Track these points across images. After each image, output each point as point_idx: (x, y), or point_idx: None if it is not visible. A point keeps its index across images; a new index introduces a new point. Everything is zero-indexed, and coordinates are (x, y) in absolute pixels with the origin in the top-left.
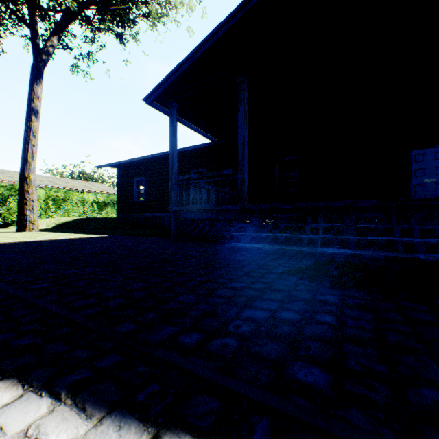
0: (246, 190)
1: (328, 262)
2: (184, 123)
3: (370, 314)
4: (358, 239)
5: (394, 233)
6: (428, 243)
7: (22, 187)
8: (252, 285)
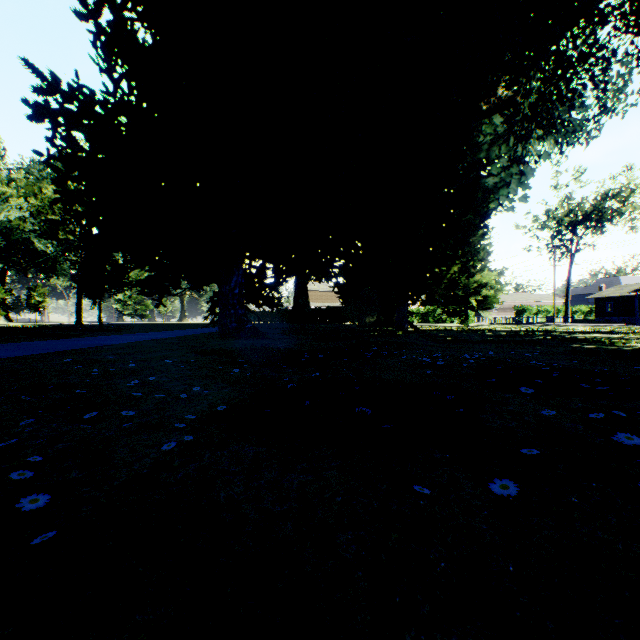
0: None
1: None
2: (639, 293)
3: None
4: None
5: None
6: None
7: (566, 310)
8: None
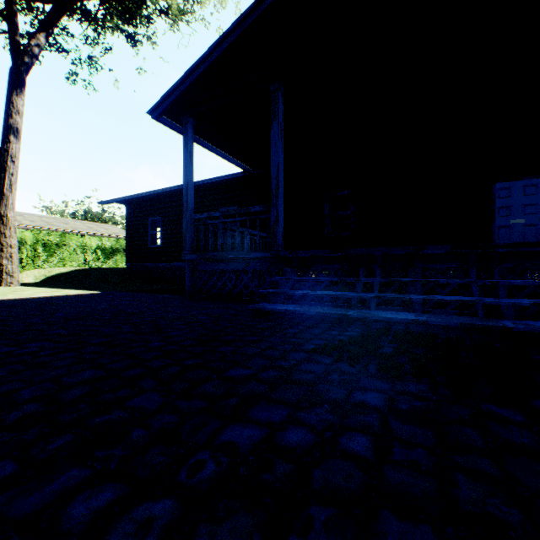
0: (282, 232)
1: (383, 332)
2: (206, 145)
3: (432, 432)
4: (424, 299)
5: (473, 290)
6: (518, 305)
7: None
8: (262, 373)
